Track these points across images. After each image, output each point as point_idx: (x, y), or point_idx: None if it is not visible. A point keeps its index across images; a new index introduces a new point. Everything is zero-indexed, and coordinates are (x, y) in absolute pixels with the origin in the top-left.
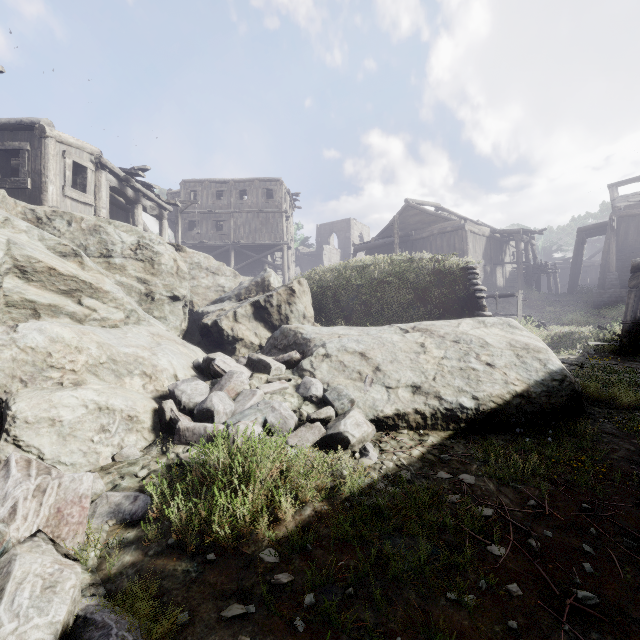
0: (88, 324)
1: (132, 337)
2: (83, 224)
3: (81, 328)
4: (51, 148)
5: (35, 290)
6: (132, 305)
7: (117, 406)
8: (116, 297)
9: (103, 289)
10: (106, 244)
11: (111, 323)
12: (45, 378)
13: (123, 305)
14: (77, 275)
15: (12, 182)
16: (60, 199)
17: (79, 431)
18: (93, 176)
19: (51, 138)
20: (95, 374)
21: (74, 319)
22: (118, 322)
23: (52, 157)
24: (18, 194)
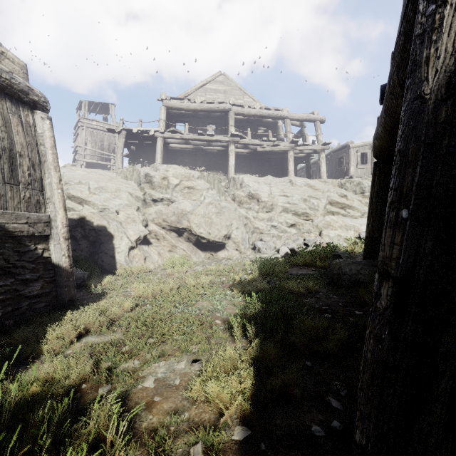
0: (347, 217)
1: (359, 221)
2: (354, 183)
3: (339, 217)
4: (351, 152)
5: (333, 208)
6: (365, 211)
7: (342, 235)
8: (357, 208)
9: (352, 206)
10: (362, 188)
11: (354, 217)
12: (329, 228)
13: (360, 211)
14: (344, 202)
15: (340, 169)
16: (355, 171)
17: (333, 239)
18: (370, 155)
19: (351, 148)
20: (340, 228)
21: (343, 216)
22: (357, 216)
23: (352, 155)
24: (342, 173)
